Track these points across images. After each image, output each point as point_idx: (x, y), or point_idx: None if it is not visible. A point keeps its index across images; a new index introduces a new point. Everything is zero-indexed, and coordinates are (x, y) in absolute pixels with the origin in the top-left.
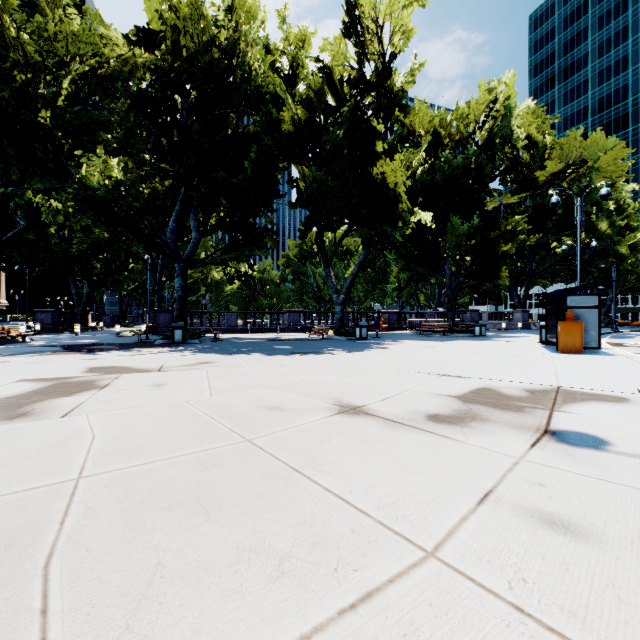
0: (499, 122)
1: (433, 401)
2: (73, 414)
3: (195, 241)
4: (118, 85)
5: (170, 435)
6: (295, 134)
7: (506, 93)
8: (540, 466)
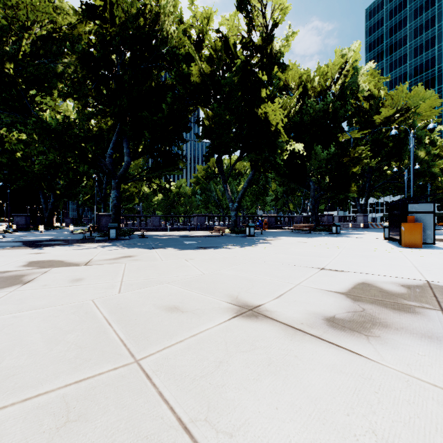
0: (349, 79)
1: (324, 299)
2: None
3: (127, 163)
4: (67, 44)
5: (52, 352)
6: (201, 84)
7: (354, 57)
8: None
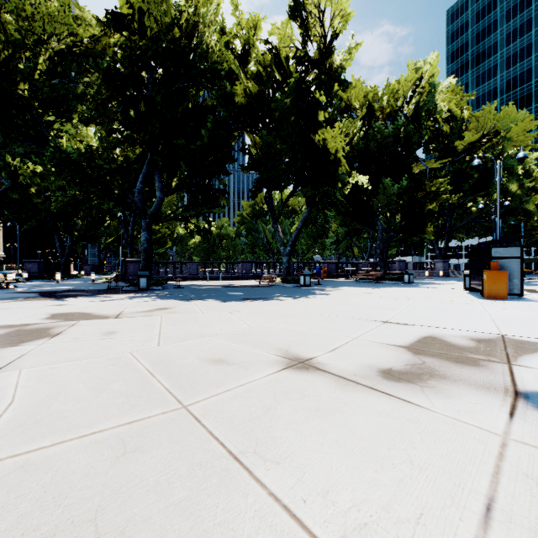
0: (424, 97)
1: (383, 352)
2: (7, 369)
3: (159, 200)
4: (90, 61)
5: (98, 399)
6: (247, 106)
7: (431, 72)
8: (536, 450)
